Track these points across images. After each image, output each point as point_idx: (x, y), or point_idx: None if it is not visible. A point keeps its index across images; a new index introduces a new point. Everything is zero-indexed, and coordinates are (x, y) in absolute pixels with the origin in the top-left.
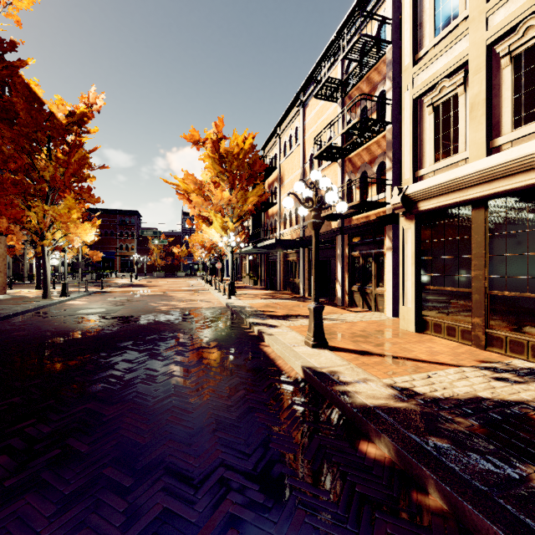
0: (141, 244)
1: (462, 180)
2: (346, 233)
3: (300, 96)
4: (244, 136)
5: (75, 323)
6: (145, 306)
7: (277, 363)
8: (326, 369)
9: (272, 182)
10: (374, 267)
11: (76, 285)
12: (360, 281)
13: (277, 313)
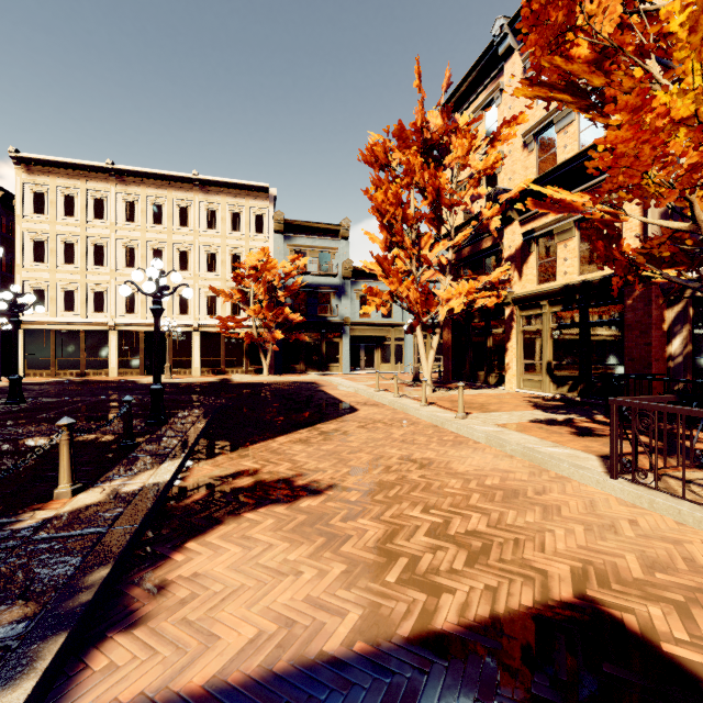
0: None
1: (49, 323)
2: None
3: None
4: None
5: None
6: None
7: None
8: None
9: None
10: None
11: None
12: None
13: None
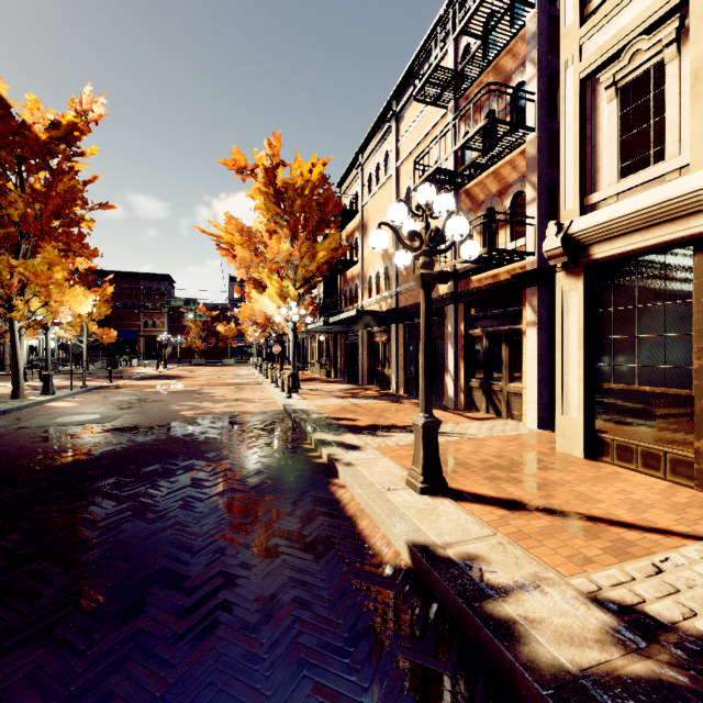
0: (174, 320)
1: (680, 203)
2: (461, 301)
3: (392, 106)
4: (311, 163)
5: (38, 442)
6: (161, 410)
7: (360, 526)
8: (454, 550)
9: (351, 232)
10: (506, 352)
11: (77, 376)
12: (483, 372)
13: (358, 423)
